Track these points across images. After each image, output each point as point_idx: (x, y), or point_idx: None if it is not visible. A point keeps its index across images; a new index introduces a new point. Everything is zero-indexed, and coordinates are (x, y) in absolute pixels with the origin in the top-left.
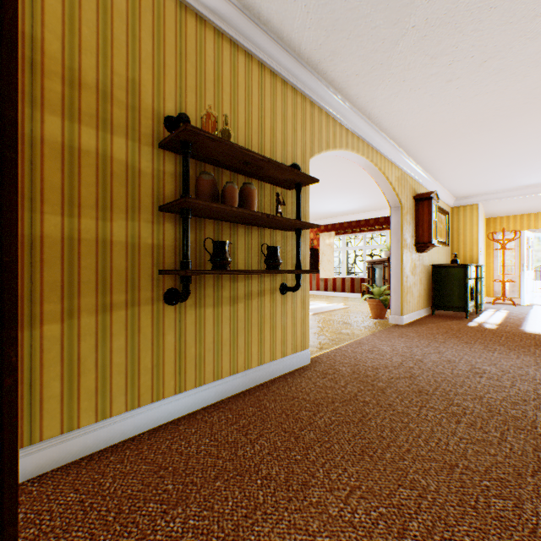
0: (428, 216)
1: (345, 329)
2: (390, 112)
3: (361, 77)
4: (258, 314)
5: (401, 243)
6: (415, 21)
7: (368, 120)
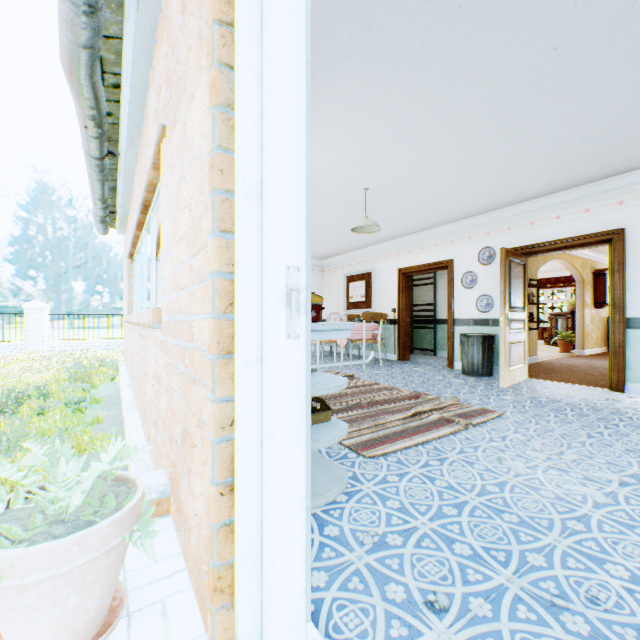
0: (603, 286)
1: (544, 355)
2: None
3: None
4: None
5: (583, 304)
6: None
7: None
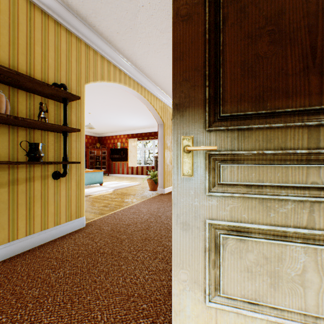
0: None
1: (128, 199)
2: (148, 64)
3: (121, 35)
4: (26, 195)
5: (164, 145)
6: (143, 2)
7: (136, 67)
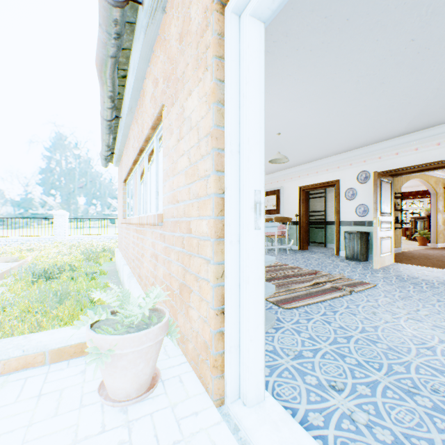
0: None
1: (407, 247)
2: None
3: None
4: None
5: (436, 210)
6: None
7: None
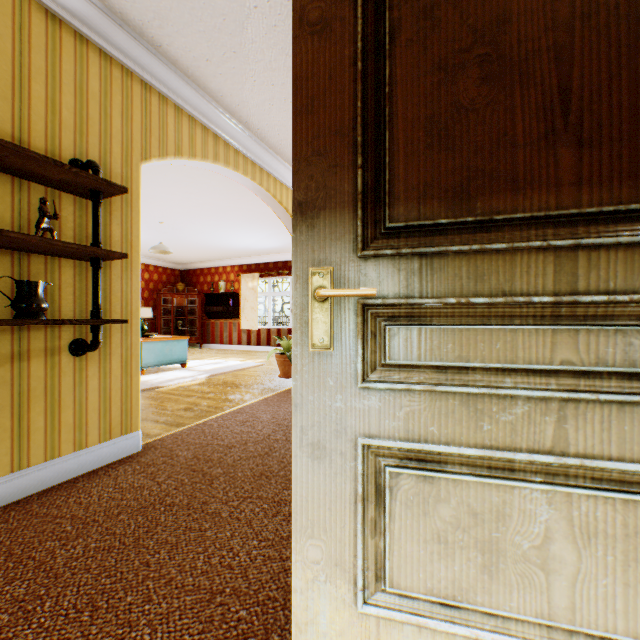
0: None
1: (236, 394)
2: (272, 126)
3: (215, 65)
4: (12, 389)
5: None
6: None
7: (249, 131)
